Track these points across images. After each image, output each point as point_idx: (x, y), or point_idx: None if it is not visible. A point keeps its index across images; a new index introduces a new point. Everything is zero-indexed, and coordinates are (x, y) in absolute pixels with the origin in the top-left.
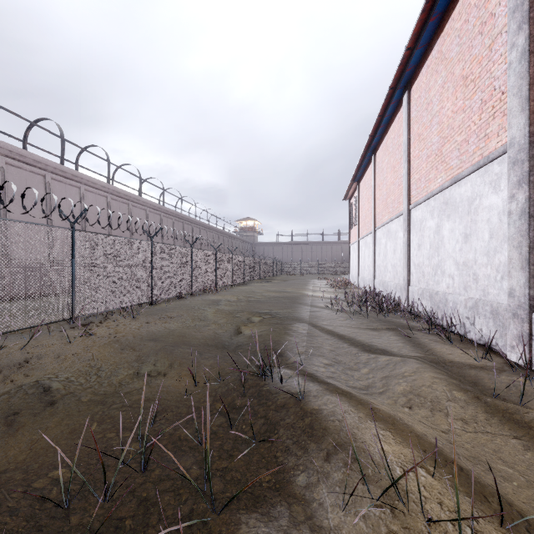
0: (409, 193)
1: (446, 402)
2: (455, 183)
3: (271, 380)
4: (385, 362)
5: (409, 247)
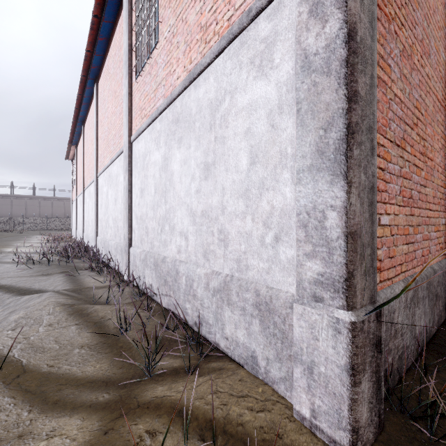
0: (97, 164)
1: (46, 316)
2: (113, 163)
3: None
4: (25, 300)
5: (97, 206)
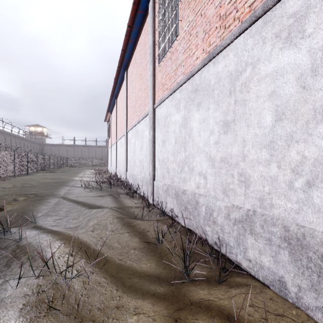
0: (127, 124)
1: (109, 225)
2: (139, 123)
3: (4, 235)
4: (94, 212)
5: (127, 152)
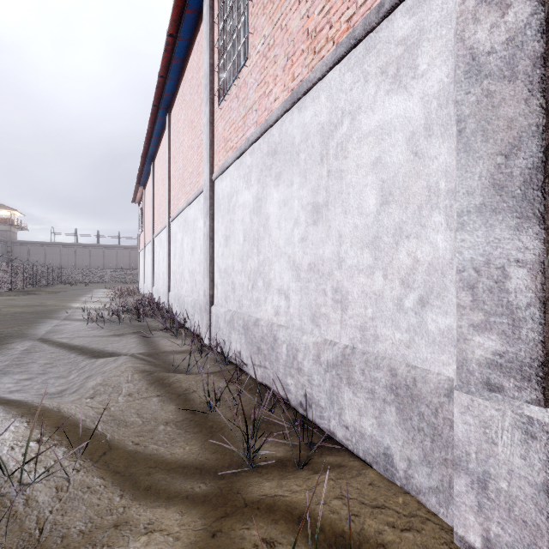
0: (170, 208)
1: (125, 384)
2: (189, 205)
3: None
4: (100, 363)
5: (170, 256)
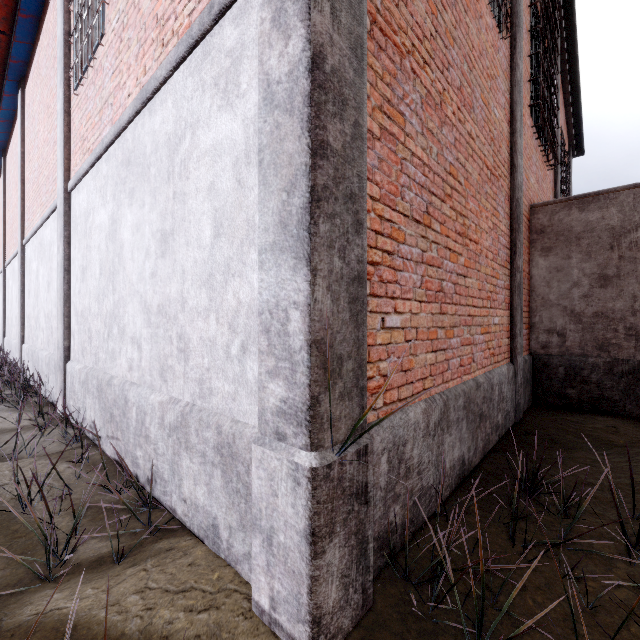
0: (23, 224)
1: None
2: (45, 223)
3: None
4: None
5: (23, 293)
